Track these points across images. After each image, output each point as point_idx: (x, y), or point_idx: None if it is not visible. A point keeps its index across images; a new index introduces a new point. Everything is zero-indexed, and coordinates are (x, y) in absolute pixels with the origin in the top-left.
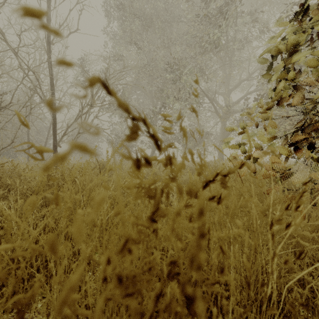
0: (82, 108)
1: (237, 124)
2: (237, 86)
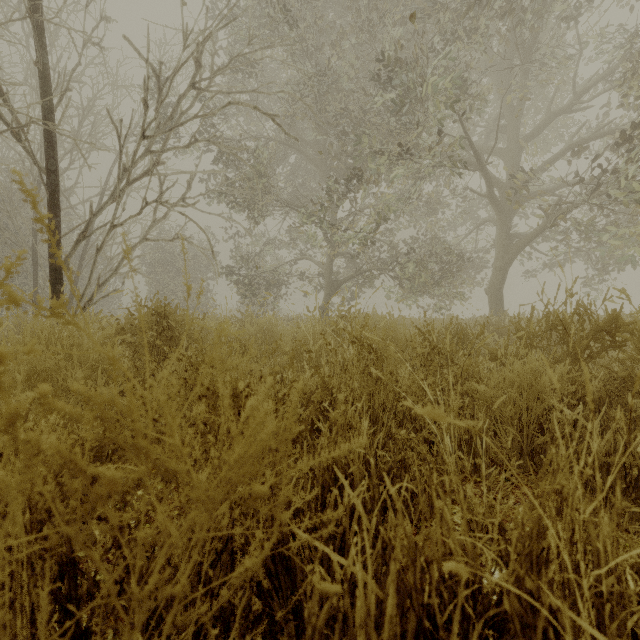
0: (120, 150)
1: (543, 224)
2: (540, 129)
